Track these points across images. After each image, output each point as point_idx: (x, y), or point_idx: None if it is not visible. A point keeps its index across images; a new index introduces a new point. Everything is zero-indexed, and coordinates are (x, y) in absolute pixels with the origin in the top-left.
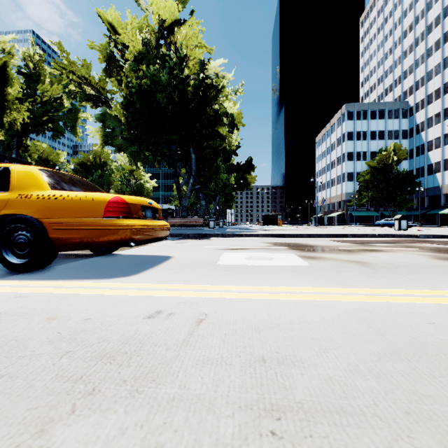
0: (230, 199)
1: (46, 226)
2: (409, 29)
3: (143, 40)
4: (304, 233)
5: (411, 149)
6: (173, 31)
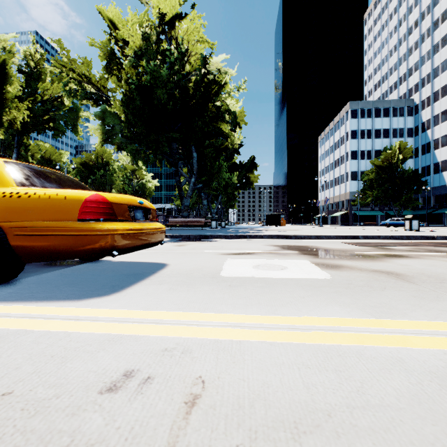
0: (232, 199)
1: (6, 231)
2: (415, 25)
3: (143, 35)
4: (312, 234)
5: (417, 147)
6: (174, 26)
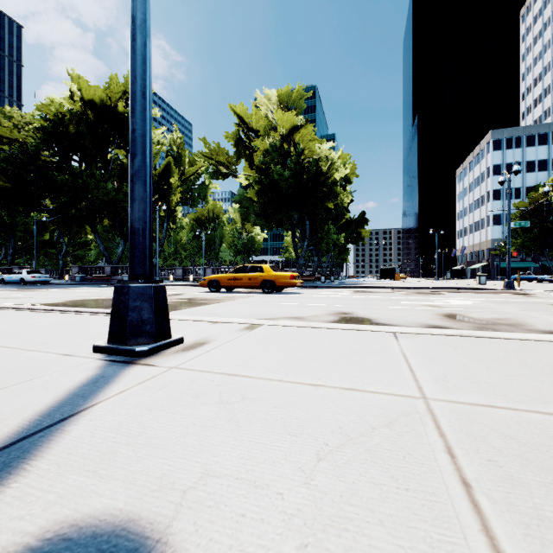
0: (344, 252)
1: (275, 282)
2: None
3: (270, 142)
4: (381, 286)
5: None
6: (292, 133)
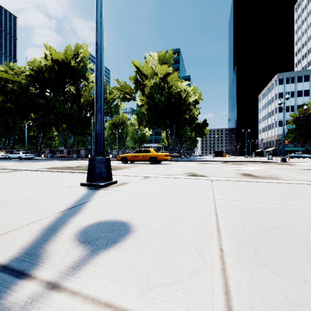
0: (195, 142)
1: (157, 158)
2: None
3: (154, 81)
4: (214, 160)
5: None
6: (166, 77)
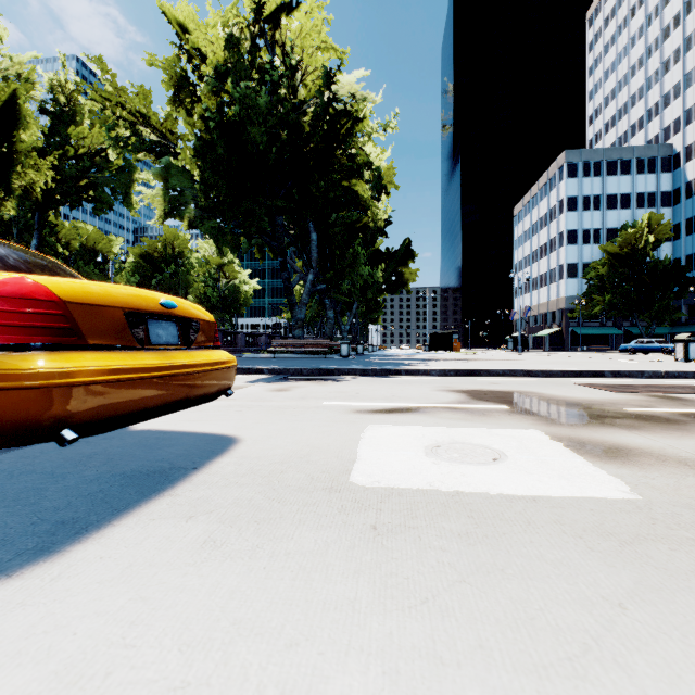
0: (375, 309)
1: None
2: (674, 23)
3: (229, 41)
4: (518, 368)
5: (678, 223)
6: (279, 23)
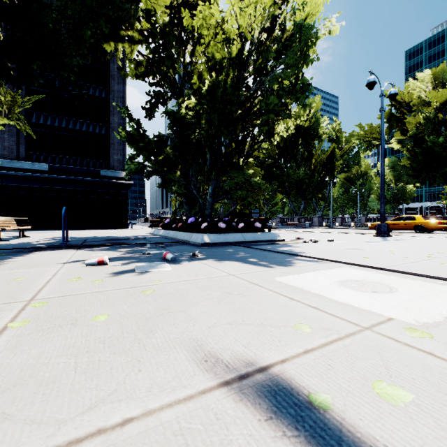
0: None
1: (425, 226)
2: None
3: (423, 116)
4: None
5: None
6: None
